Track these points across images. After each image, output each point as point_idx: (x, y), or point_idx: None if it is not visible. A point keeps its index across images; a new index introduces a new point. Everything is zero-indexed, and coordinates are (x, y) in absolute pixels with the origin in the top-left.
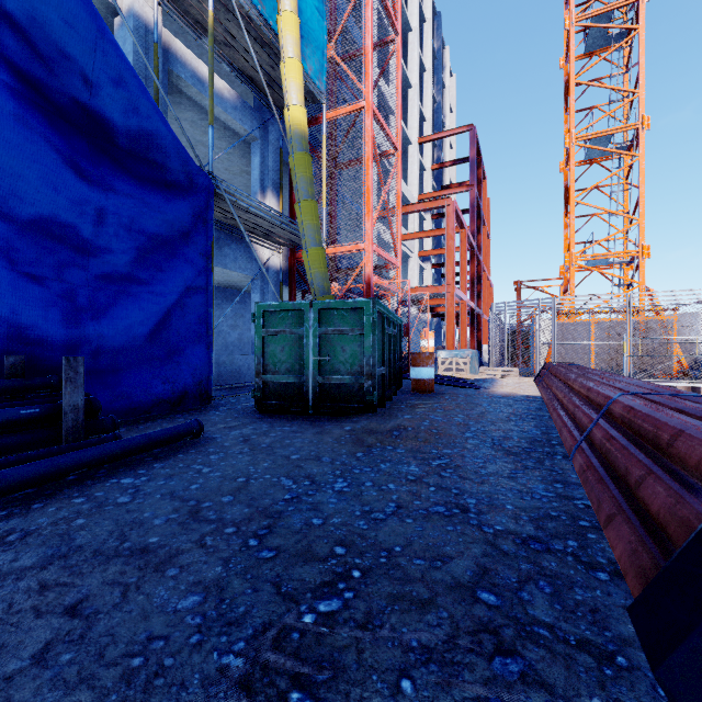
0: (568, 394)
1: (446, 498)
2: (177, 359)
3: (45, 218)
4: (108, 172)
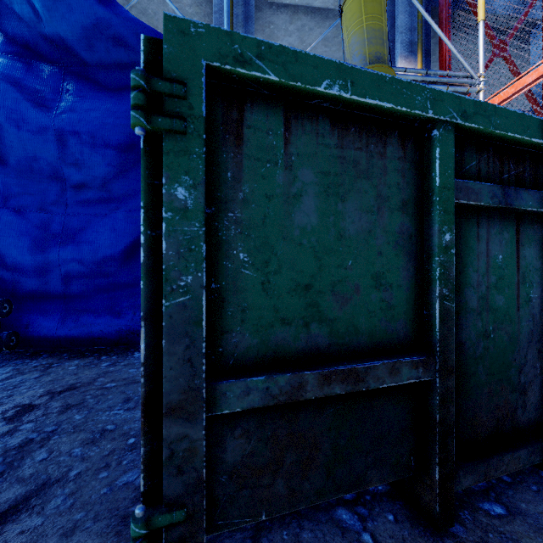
0: None
1: None
2: None
3: (20, 157)
4: (79, 95)
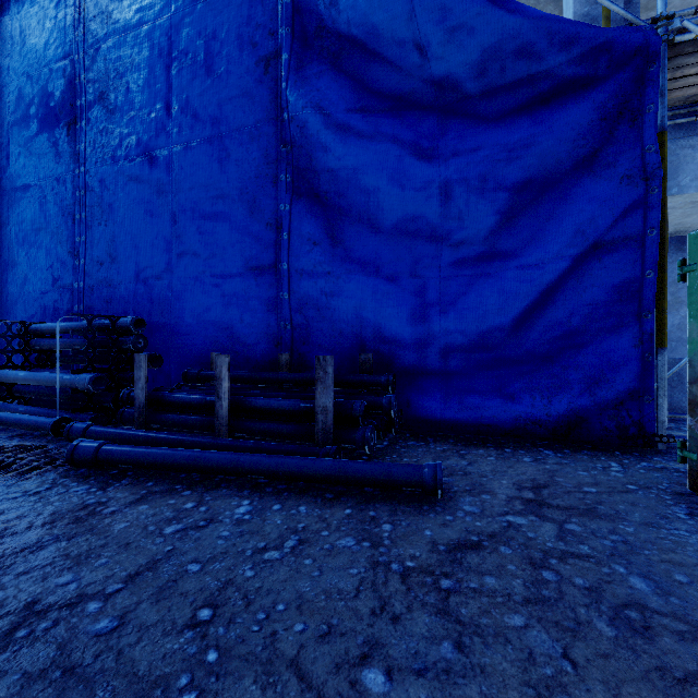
0: None
1: None
2: (566, 362)
3: (396, 220)
4: (457, 137)
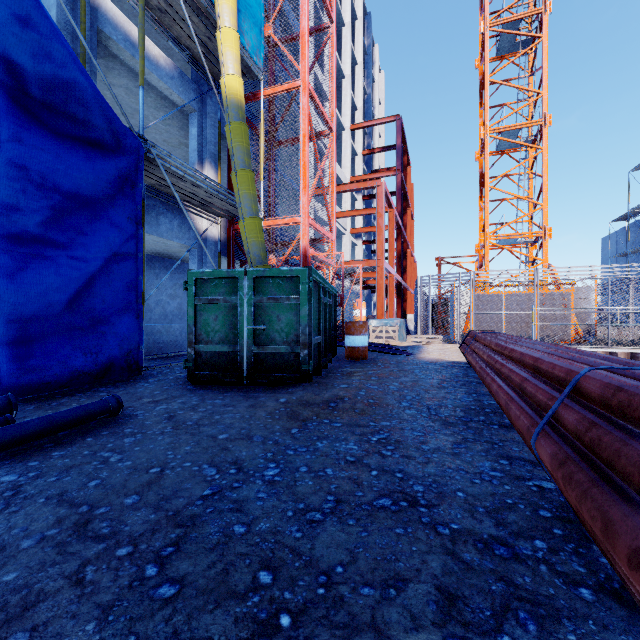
0: (507, 363)
1: (391, 485)
2: (101, 328)
3: None
4: (15, 122)
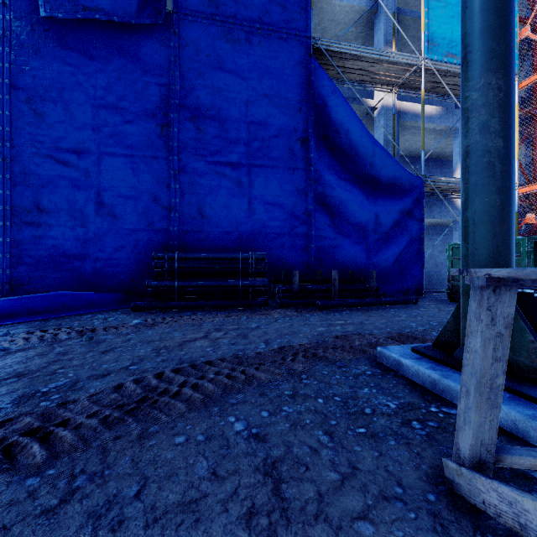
0: None
1: None
2: (405, 272)
3: (358, 221)
4: (377, 196)
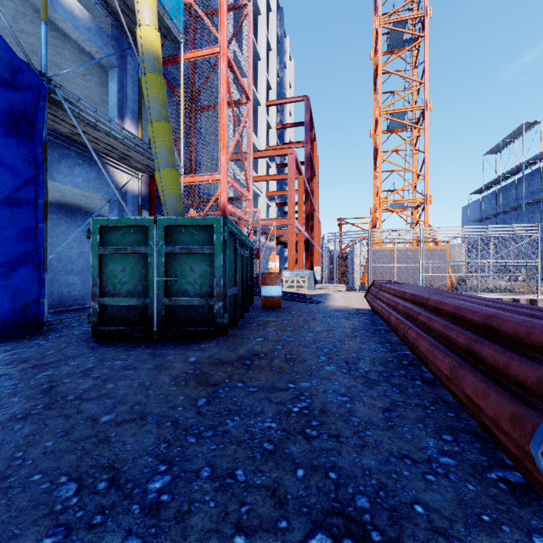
0: (436, 318)
1: (325, 500)
2: None
3: None
4: None
